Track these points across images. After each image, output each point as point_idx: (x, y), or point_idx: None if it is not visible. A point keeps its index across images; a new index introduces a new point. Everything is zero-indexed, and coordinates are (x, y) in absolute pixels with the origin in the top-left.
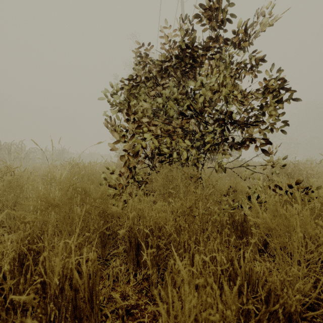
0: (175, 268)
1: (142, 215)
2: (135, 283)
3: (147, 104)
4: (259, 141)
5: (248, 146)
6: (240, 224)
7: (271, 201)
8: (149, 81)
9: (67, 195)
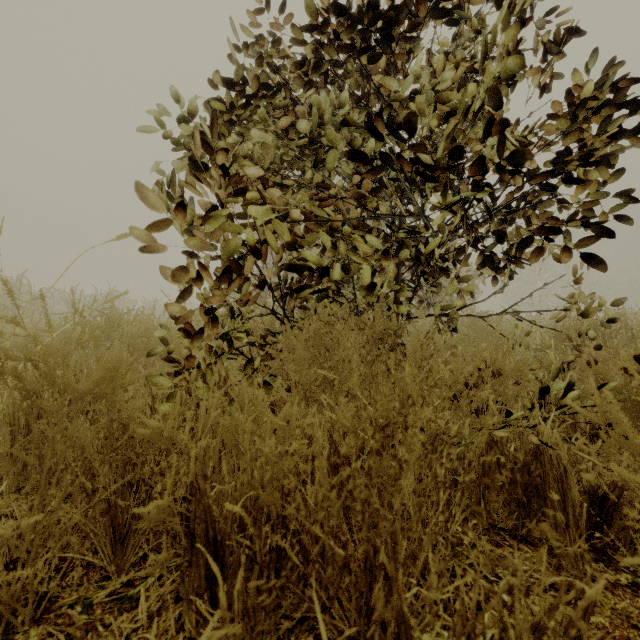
0: None
1: (236, 445)
2: None
3: (259, 133)
4: (551, 250)
5: (538, 252)
6: (524, 469)
7: None
8: (274, 94)
9: None
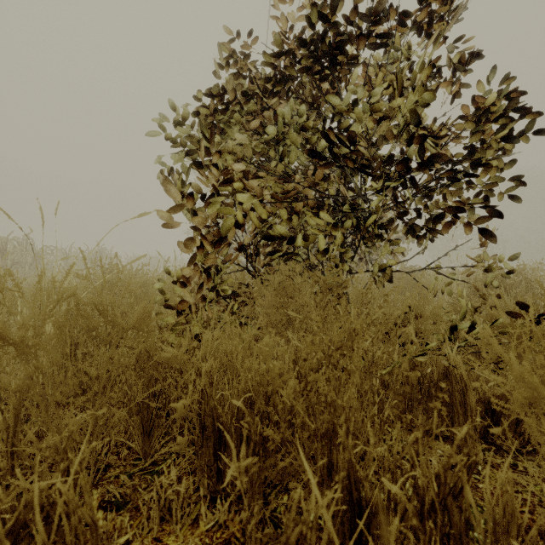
0: (310, 513)
1: (229, 366)
2: (210, 524)
3: (242, 137)
4: (462, 220)
5: (449, 225)
6: (437, 385)
7: (540, 334)
8: (248, 101)
9: (54, 320)
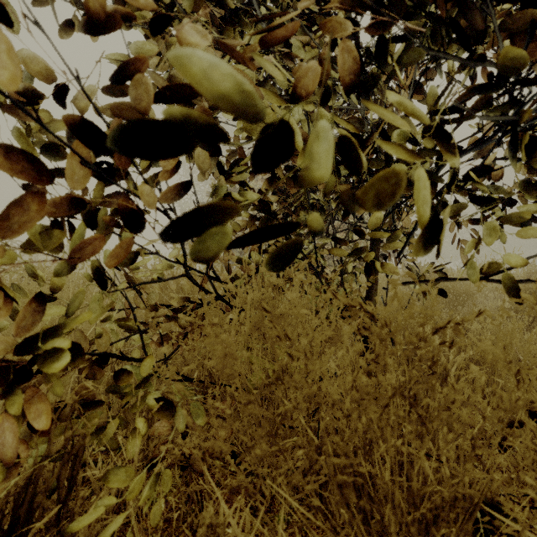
0: None
1: None
2: None
3: None
4: None
5: None
6: None
7: None
8: None
9: None
